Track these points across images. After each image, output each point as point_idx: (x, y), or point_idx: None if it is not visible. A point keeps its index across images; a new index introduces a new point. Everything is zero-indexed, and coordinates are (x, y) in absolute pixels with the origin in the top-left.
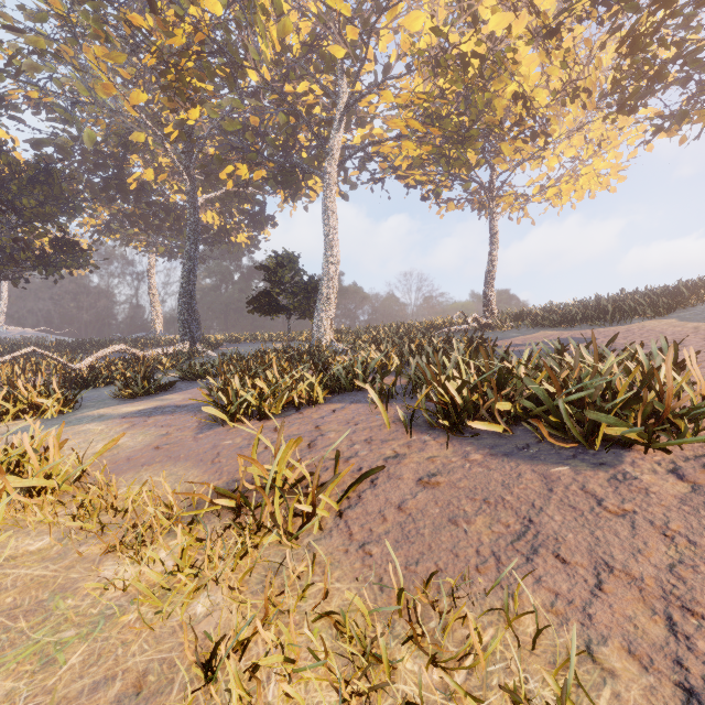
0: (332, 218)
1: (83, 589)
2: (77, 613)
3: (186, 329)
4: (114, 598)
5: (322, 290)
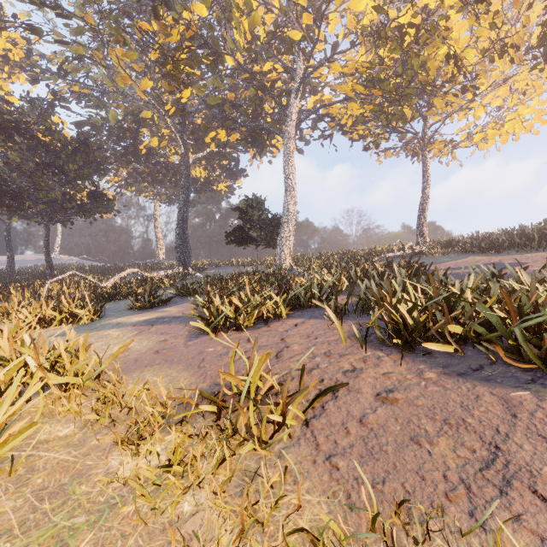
0: (290, 168)
1: (94, 476)
2: (88, 499)
3: (181, 257)
4: (117, 488)
5: (283, 225)
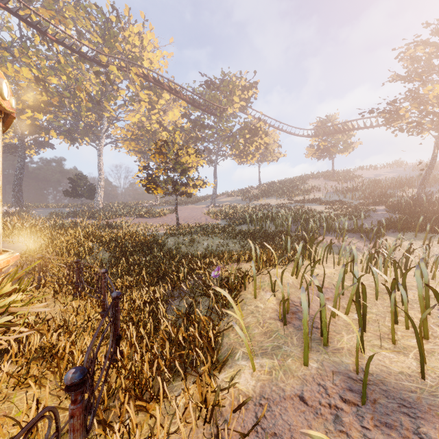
0: (101, 165)
1: None
2: None
3: (18, 201)
4: None
5: (98, 190)
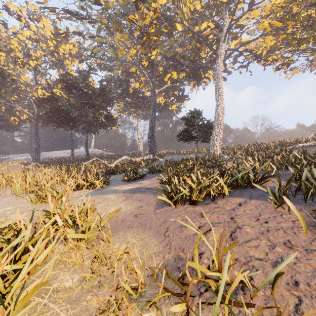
0: (220, 89)
1: None
2: None
3: (151, 149)
4: None
5: (214, 127)
